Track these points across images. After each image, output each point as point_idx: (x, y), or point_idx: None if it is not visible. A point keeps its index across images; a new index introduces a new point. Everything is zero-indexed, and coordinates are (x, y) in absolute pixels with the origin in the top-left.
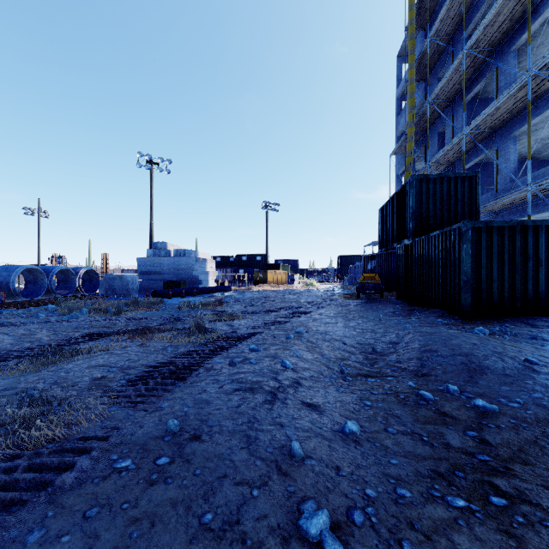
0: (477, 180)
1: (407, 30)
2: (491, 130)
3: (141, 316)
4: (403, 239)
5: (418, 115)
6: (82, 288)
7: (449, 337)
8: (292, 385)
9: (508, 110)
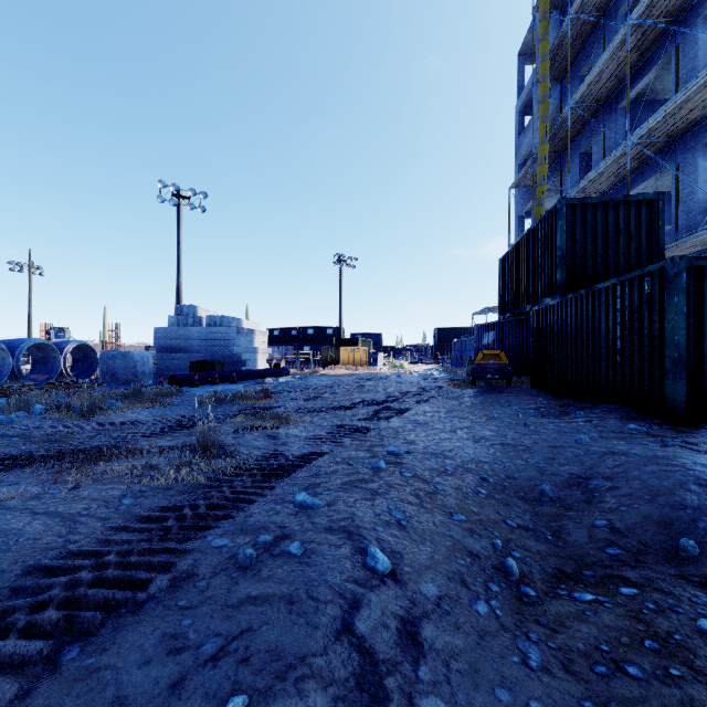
0: (661, 206)
1: (535, 10)
2: (668, 139)
3: (129, 417)
4: (543, 298)
5: (553, 127)
6: (73, 372)
7: (705, 471)
8: (399, 655)
9: (700, 104)
